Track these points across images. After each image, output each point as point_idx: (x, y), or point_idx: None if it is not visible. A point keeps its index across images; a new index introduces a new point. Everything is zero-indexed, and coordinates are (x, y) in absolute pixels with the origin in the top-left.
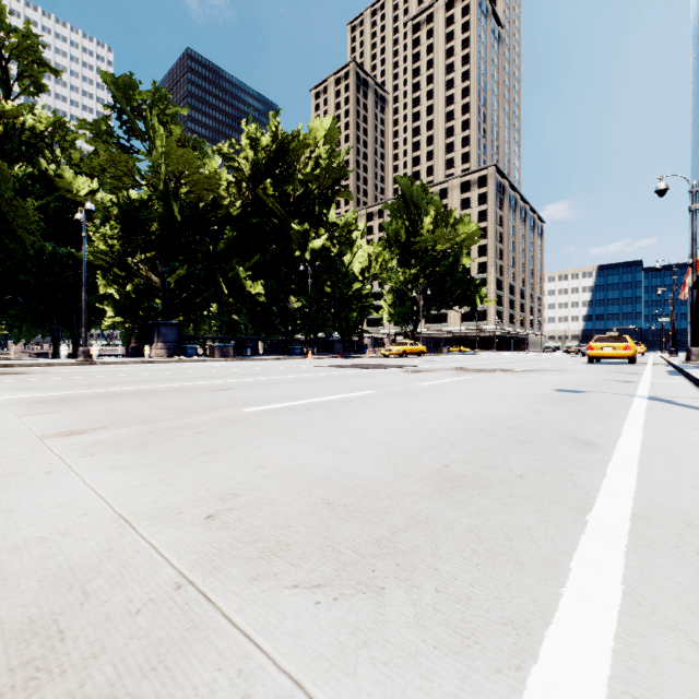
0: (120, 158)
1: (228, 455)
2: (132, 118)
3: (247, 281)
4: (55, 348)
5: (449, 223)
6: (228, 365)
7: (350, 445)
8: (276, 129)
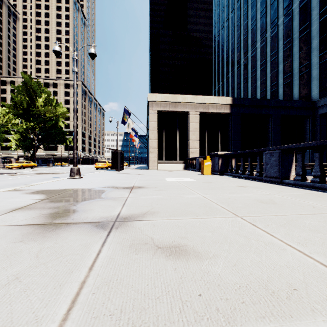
0: None
1: None
2: None
3: None
4: None
5: (53, 105)
6: None
7: None
8: None
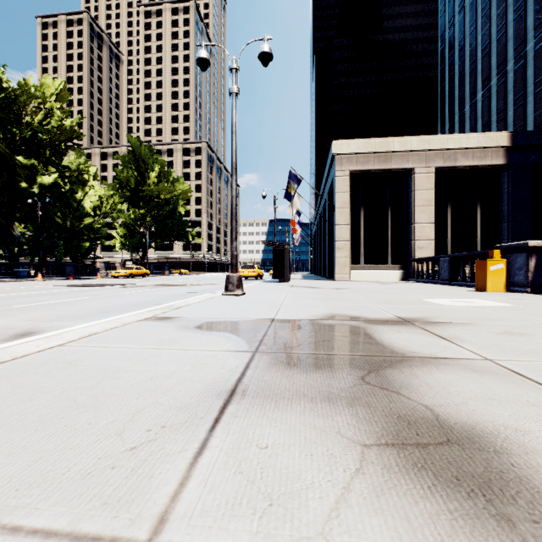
0: None
1: (22, 315)
2: None
3: None
4: None
5: (170, 180)
6: None
7: (74, 310)
8: (2, 78)
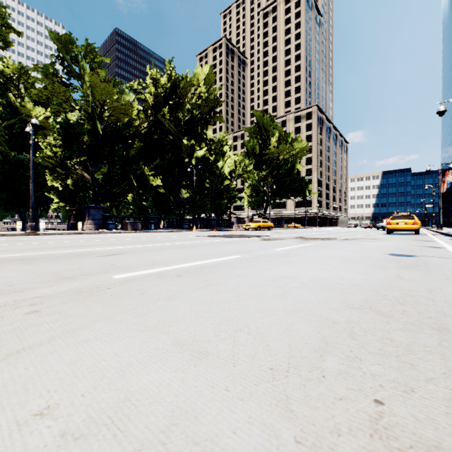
0: (59, 89)
1: (18, 369)
2: (70, 63)
3: (150, 177)
4: (22, 225)
5: (288, 141)
6: (135, 235)
7: (213, 337)
8: (171, 72)
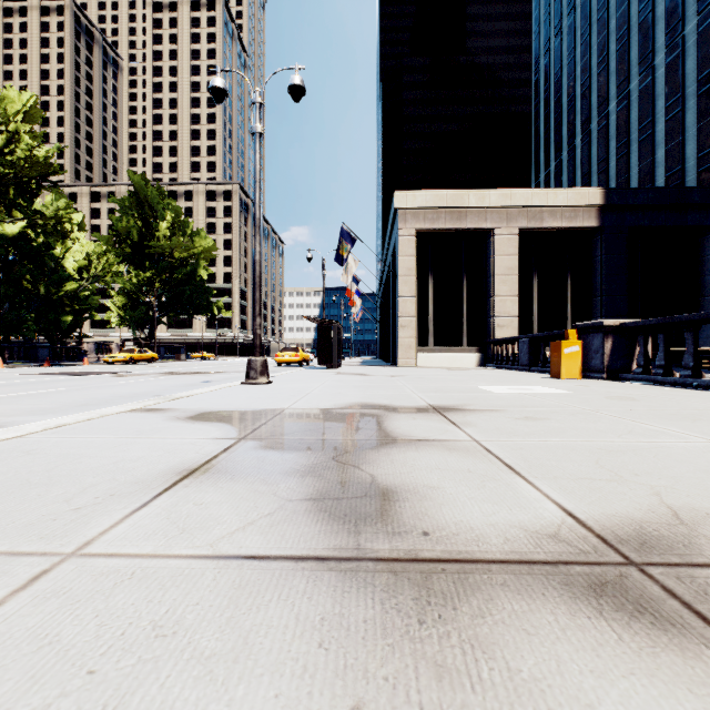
0: None
1: None
2: None
3: None
4: None
5: (187, 234)
6: None
7: (44, 403)
8: None
